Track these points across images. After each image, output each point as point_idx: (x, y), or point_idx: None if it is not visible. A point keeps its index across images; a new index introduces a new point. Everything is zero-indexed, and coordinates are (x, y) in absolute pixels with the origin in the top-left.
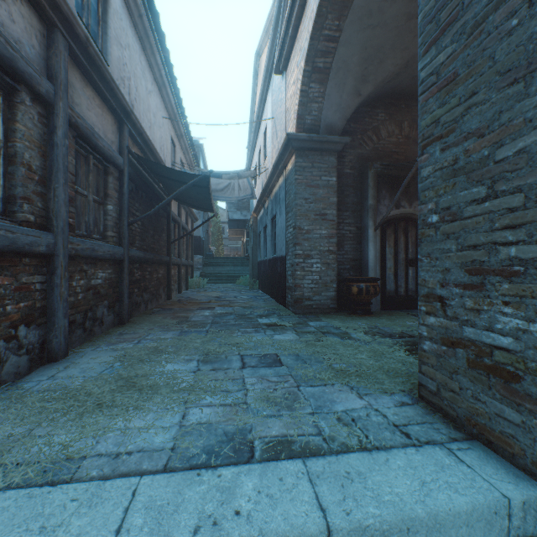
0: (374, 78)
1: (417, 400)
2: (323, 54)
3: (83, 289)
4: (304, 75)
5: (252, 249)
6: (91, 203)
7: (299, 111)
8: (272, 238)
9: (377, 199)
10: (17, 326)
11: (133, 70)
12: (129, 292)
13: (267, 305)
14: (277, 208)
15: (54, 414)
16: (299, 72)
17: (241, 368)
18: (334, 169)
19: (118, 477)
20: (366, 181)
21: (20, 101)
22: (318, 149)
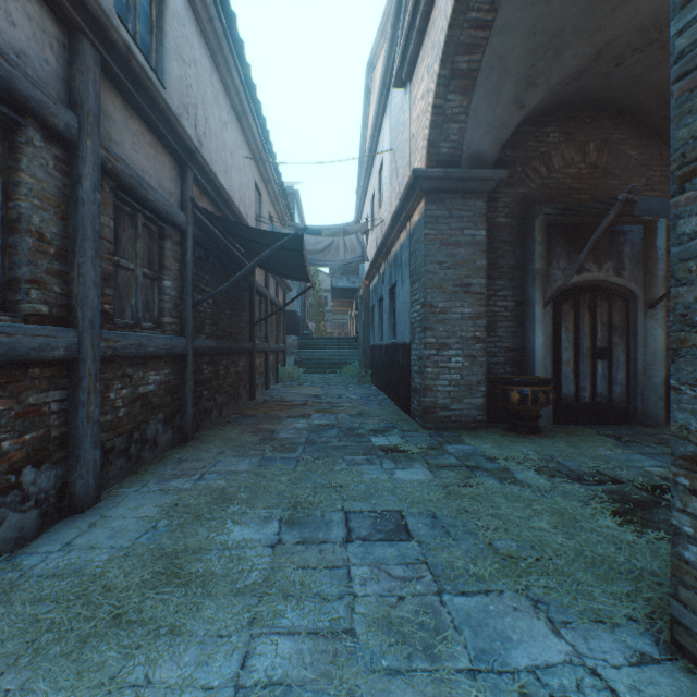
0: (546, 79)
1: (668, 649)
2: (467, 50)
3: (126, 402)
4: (438, 83)
5: (362, 328)
6: (140, 280)
7: (431, 136)
8: (390, 316)
9: (548, 260)
10: (19, 469)
11: (202, 95)
12: (195, 396)
13: (383, 412)
14: (397, 275)
15: (45, 636)
16: (430, 80)
17: (344, 542)
18: (482, 218)
19: None
20: (530, 234)
21: (26, 141)
22: (458, 190)
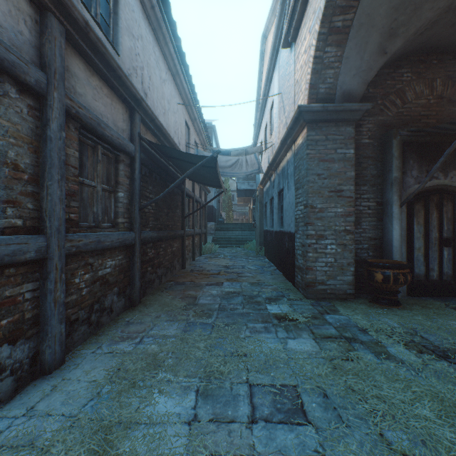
0: (405, 30)
1: None
2: (342, 11)
3: (88, 283)
4: (318, 39)
5: (258, 217)
6: (99, 193)
7: (312, 80)
8: (278, 211)
9: (403, 170)
10: None
11: (146, 60)
12: (142, 272)
13: (274, 282)
14: (284, 183)
15: None
16: (311, 37)
17: (250, 423)
18: (351, 140)
19: None
20: (389, 151)
21: (3, 94)
22: (333, 120)
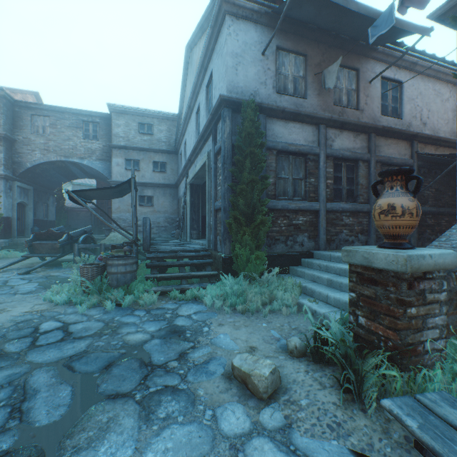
0: None
1: None
2: None
3: None
4: None
5: None
6: None
7: None
8: None
9: None
10: (357, 234)
11: (425, 102)
12: (420, 231)
13: None
14: None
15: None
16: None
17: None
18: None
19: None
20: None
21: (358, 166)
22: None
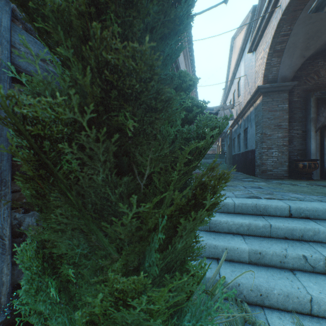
0: (314, 46)
1: None
2: (280, 43)
3: None
4: (268, 56)
5: (227, 148)
6: None
7: (265, 73)
8: (244, 141)
9: (317, 113)
10: None
11: None
12: None
13: (243, 175)
14: (248, 124)
15: None
16: (264, 54)
17: (245, 188)
18: (286, 100)
19: (224, 197)
20: (308, 104)
21: None
22: (276, 91)
